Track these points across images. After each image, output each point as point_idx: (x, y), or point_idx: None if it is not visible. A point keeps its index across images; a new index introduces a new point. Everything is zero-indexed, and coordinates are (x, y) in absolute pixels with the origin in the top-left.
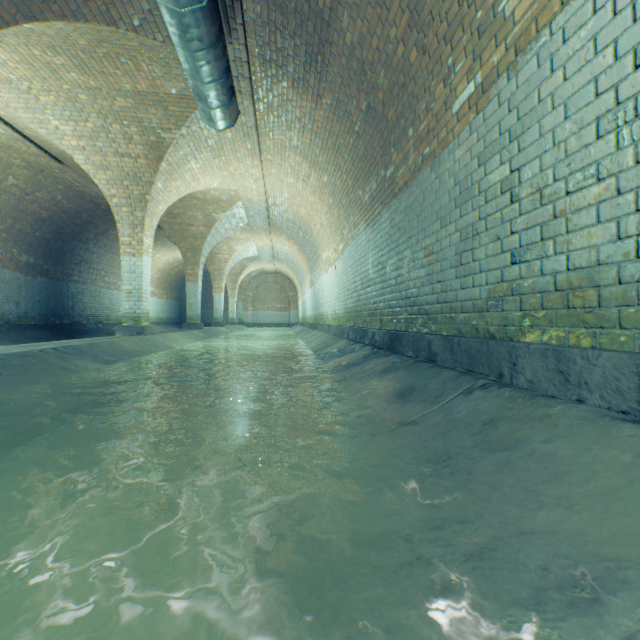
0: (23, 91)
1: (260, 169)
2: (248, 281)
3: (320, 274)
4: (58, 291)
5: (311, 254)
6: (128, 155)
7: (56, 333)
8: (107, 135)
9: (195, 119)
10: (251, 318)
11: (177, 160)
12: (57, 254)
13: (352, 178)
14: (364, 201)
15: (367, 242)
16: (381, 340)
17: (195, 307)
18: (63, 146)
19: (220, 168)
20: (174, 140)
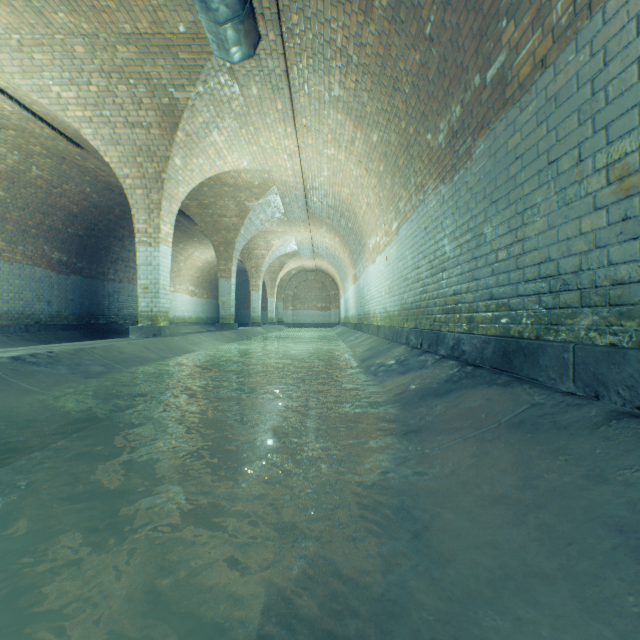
0: (14, 48)
1: (294, 139)
2: (288, 279)
3: (365, 266)
4: (93, 290)
5: (354, 245)
6: (139, 125)
7: (89, 333)
8: (113, 100)
9: (212, 70)
10: (291, 318)
11: (196, 129)
12: (91, 252)
13: (415, 120)
14: (436, 146)
15: (441, 205)
16: (476, 352)
17: (228, 306)
18: (68, 118)
19: (248, 141)
20: (189, 101)
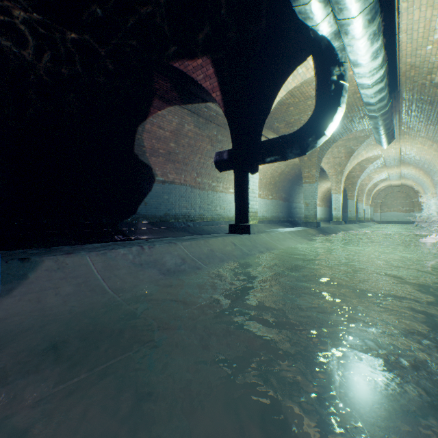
0: None
1: (398, 145)
2: (377, 193)
3: None
4: (290, 207)
5: (434, 177)
6: (337, 157)
7: (291, 224)
8: (331, 153)
9: (368, 139)
10: (379, 217)
11: (356, 154)
12: (290, 192)
13: None
14: None
15: None
16: None
17: (352, 212)
18: None
19: (374, 149)
20: (357, 148)
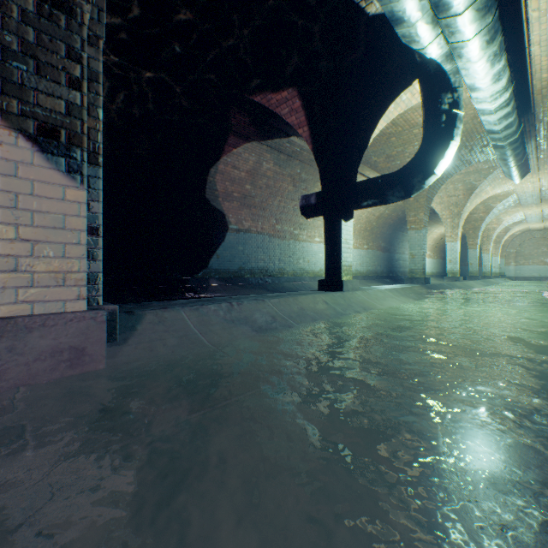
0: None
1: (536, 178)
2: (509, 240)
3: None
4: (391, 259)
5: None
6: (453, 196)
7: (392, 280)
8: (444, 190)
9: (495, 172)
10: (512, 272)
11: (479, 190)
12: (391, 240)
13: None
14: None
15: None
16: None
17: (474, 265)
18: None
19: (504, 183)
20: (480, 184)
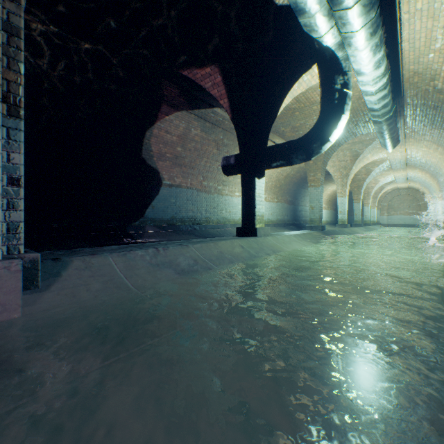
0: None
1: (403, 148)
2: (383, 196)
3: None
4: (295, 210)
5: (440, 180)
6: (343, 161)
7: (296, 227)
8: (336, 156)
9: (374, 143)
10: (385, 221)
11: (362, 157)
12: (296, 195)
13: None
14: None
15: None
16: None
17: (358, 215)
18: None
19: (380, 152)
20: (363, 152)
